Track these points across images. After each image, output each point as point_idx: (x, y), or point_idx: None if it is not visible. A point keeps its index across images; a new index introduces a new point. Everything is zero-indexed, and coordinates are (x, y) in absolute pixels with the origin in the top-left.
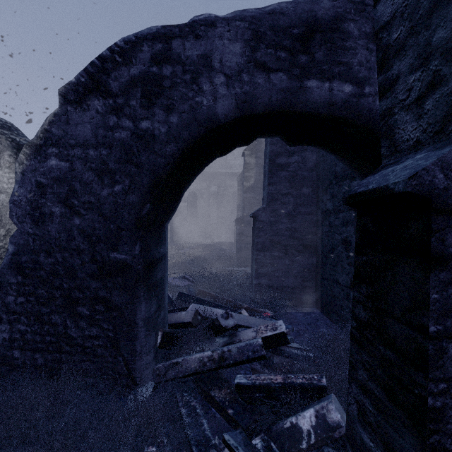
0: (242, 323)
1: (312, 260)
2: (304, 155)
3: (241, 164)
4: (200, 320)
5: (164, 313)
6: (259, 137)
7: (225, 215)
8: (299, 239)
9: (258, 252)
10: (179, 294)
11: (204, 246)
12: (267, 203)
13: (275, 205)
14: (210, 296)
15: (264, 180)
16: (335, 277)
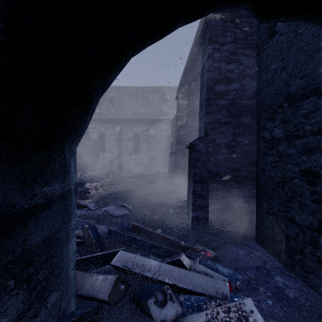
0: (184, 284)
1: (252, 192)
2: (244, 82)
3: (174, 113)
4: (124, 290)
5: (62, 291)
6: (215, 8)
7: (161, 151)
8: (239, 170)
9: (195, 184)
10: (109, 232)
11: (144, 176)
12: (205, 133)
13: (213, 135)
14: (145, 232)
15: (200, 110)
16: (287, 214)
